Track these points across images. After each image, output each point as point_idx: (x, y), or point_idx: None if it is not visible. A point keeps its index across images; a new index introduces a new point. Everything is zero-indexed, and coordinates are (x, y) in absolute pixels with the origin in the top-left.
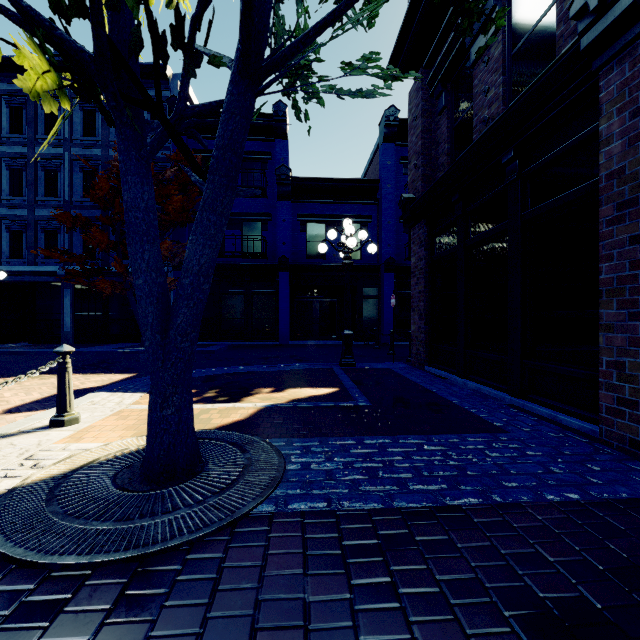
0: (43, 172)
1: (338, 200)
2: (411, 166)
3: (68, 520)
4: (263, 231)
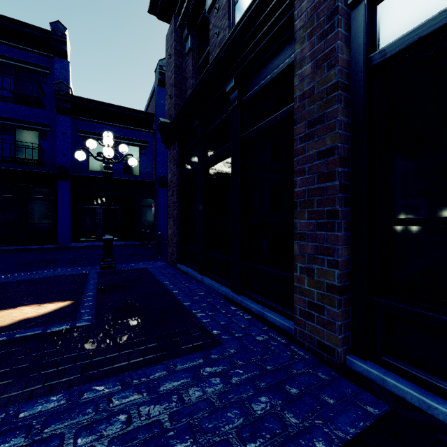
0: None
1: (119, 124)
2: (168, 96)
3: None
4: (41, 140)
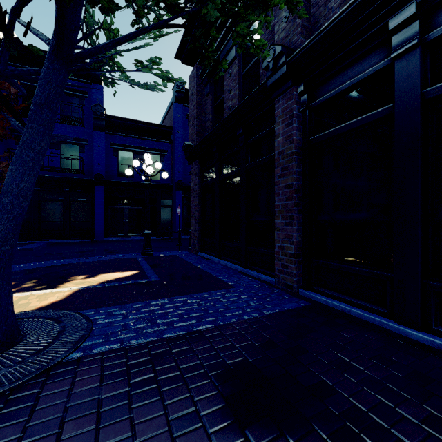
0: None
1: (143, 136)
2: (190, 124)
3: None
4: (80, 152)
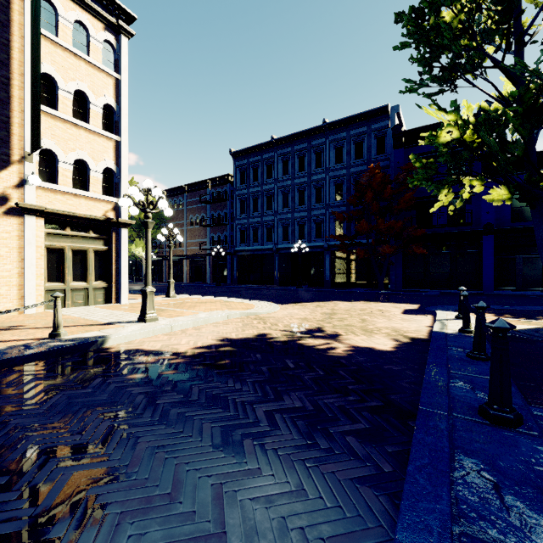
0: (314, 190)
1: None
2: None
3: None
4: (466, 205)
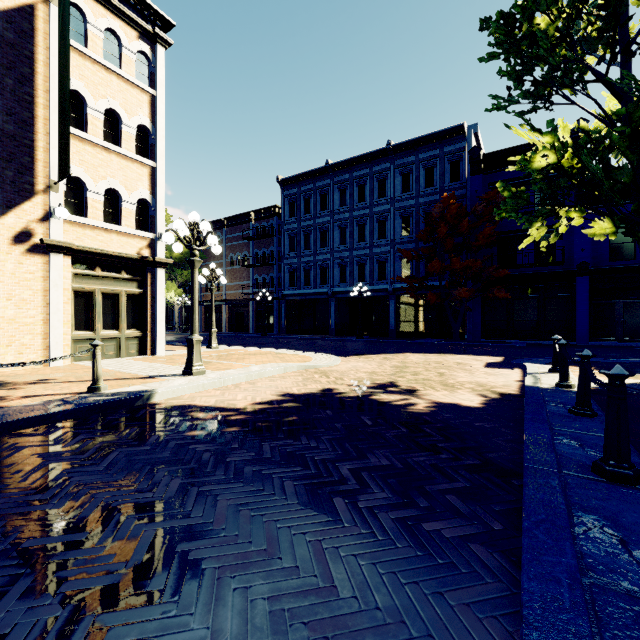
0: (377, 223)
1: None
2: None
3: None
4: (557, 241)
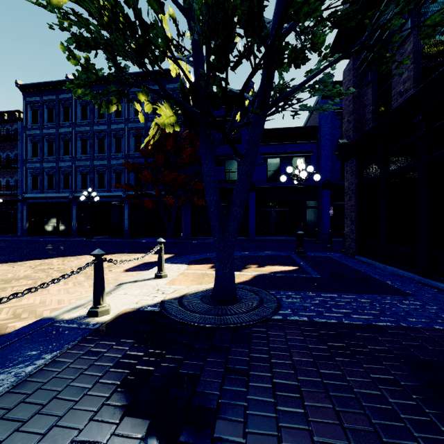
0: (114, 139)
1: (289, 142)
2: (345, 121)
3: (194, 313)
4: (238, 166)
